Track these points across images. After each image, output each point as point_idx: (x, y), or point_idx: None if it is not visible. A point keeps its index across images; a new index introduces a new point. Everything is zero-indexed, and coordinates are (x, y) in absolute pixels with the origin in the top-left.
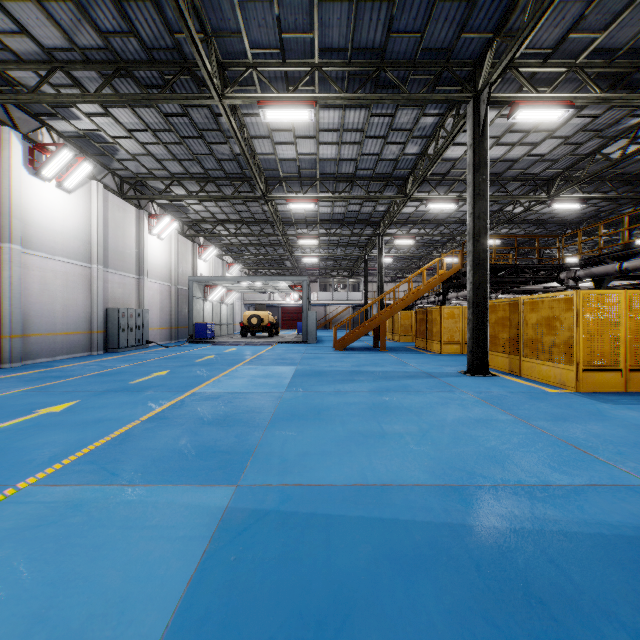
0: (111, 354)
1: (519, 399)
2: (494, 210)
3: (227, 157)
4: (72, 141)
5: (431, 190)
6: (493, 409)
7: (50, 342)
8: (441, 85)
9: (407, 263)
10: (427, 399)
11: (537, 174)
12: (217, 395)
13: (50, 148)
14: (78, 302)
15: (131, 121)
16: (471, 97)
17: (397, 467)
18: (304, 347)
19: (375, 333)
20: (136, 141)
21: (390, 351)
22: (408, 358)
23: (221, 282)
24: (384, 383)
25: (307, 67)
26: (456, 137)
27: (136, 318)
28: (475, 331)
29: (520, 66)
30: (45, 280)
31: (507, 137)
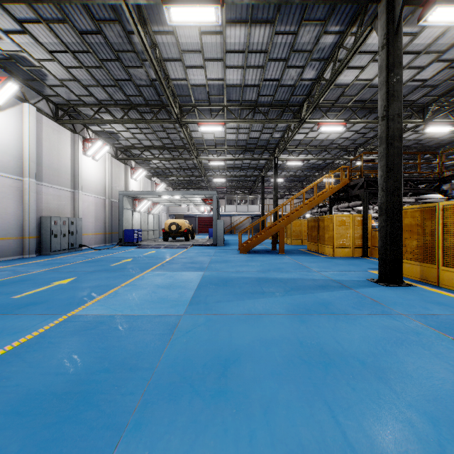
0: (41, 257)
1: None
2: (369, 137)
3: (145, 83)
4: (2, 64)
5: (320, 117)
6: None
7: None
8: None
9: (293, 183)
10: (368, 331)
11: (414, 101)
12: (96, 322)
13: None
14: (9, 211)
15: (50, 41)
16: None
17: None
18: (213, 250)
19: (273, 238)
20: (60, 64)
21: (288, 254)
22: (307, 262)
23: (146, 196)
24: (299, 298)
25: None
26: (351, 59)
27: (69, 225)
28: (389, 238)
29: None
30: None
31: None
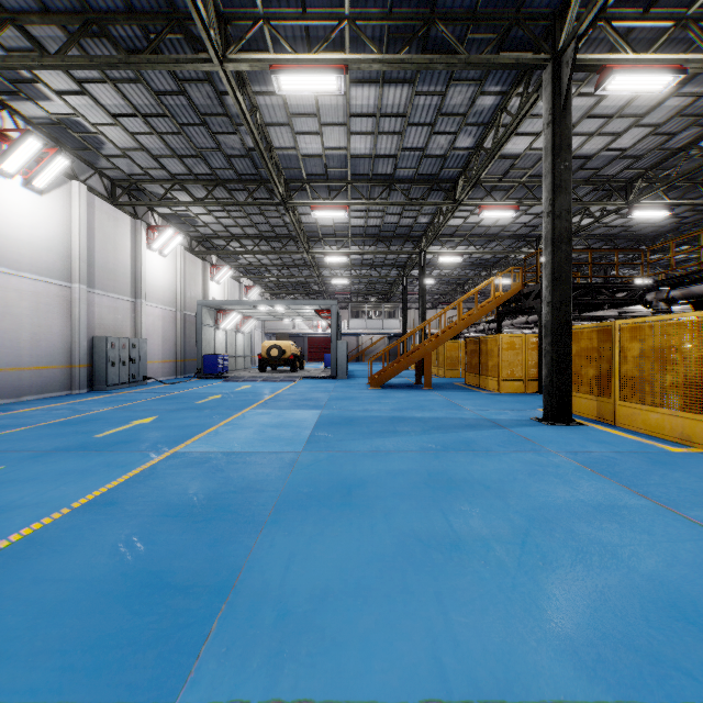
0: (96, 393)
1: (637, 465)
2: None
3: (238, 152)
4: (45, 130)
5: (484, 196)
6: (609, 484)
7: (14, 379)
8: (507, 50)
9: (451, 286)
10: (505, 465)
11: (614, 175)
12: (206, 457)
13: (15, 137)
14: (54, 329)
15: (115, 102)
16: (549, 60)
17: (501, 637)
18: (332, 384)
19: (417, 367)
20: (124, 130)
21: (436, 389)
22: (460, 399)
23: (235, 307)
24: (438, 437)
25: (334, 21)
26: (520, 125)
27: (130, 349)
28: (555, 366)
29: (613, 19)
30: (7, 301)
31: (583, 125)
